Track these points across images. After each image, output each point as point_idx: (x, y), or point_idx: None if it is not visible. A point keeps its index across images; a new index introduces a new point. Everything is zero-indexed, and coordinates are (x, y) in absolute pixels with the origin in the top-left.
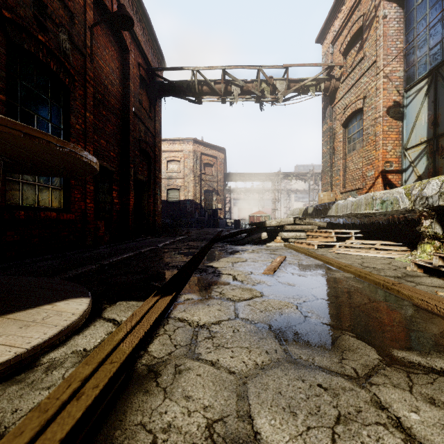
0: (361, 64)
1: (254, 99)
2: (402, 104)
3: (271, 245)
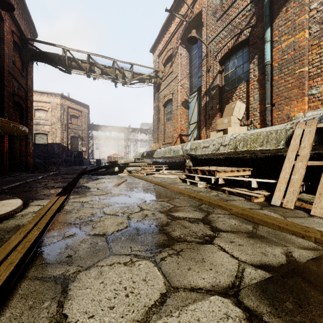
0: (171, 74)
1: (111, 79)
2: (188, 101)
3: (121, 175)
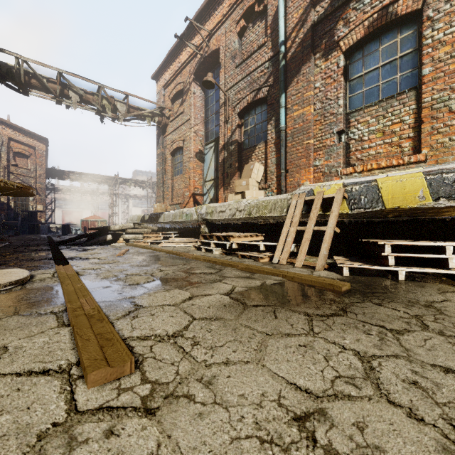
0: (182, 115)
1: (94, 110)
2: (204, 152)
3: (115, 245)
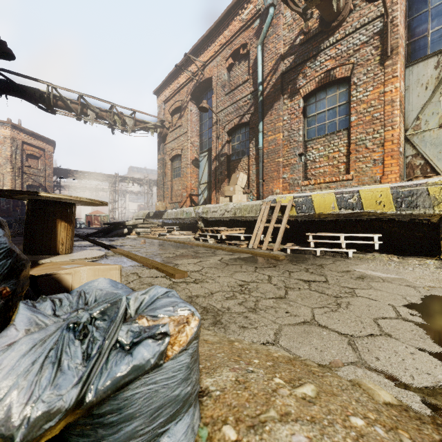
0: (180, 128)
1: (107, 124)
2: (199, 160)
3: (130, 237)
